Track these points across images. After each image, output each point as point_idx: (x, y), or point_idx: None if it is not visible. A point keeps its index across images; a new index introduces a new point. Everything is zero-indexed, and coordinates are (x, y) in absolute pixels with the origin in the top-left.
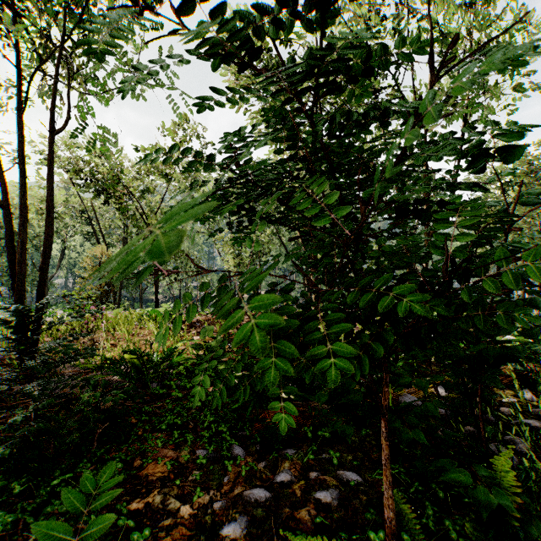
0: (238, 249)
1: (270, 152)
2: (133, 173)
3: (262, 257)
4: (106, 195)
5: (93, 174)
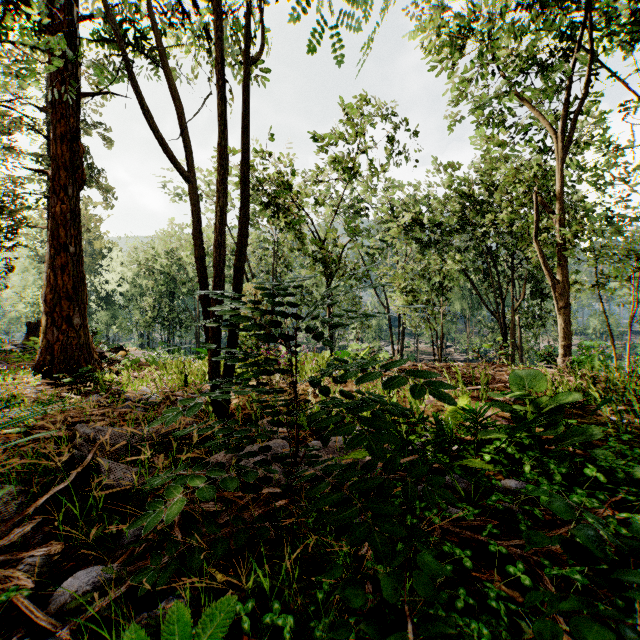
0: (411, 284)
1: (473, 137)
2: (298, 184)
3: (441, 294)
4: (257, 228)
5: (260, 181)
